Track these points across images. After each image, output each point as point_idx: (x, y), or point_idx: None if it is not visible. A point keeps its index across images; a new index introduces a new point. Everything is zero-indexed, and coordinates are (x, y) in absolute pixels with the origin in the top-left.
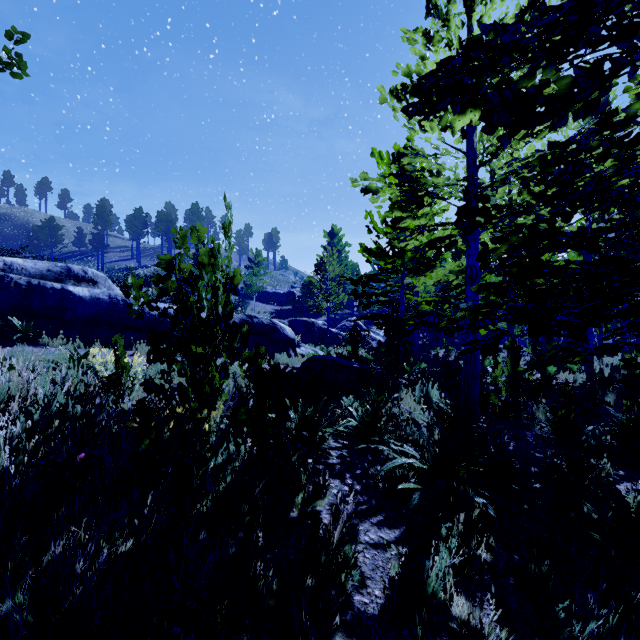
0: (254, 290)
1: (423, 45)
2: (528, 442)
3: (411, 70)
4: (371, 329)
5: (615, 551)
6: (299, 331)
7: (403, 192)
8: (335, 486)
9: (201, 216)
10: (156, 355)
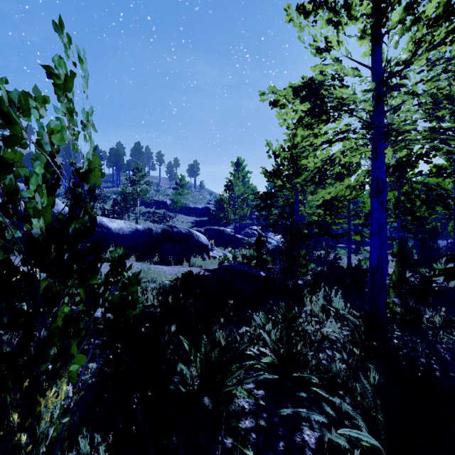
0: (179, 205)
1: None
2: (447, 361)
3: None
4: (267, 235)
5: None
6: (212, 237)
7: (313, 102)
8: None
9: (142, 152)
10: None
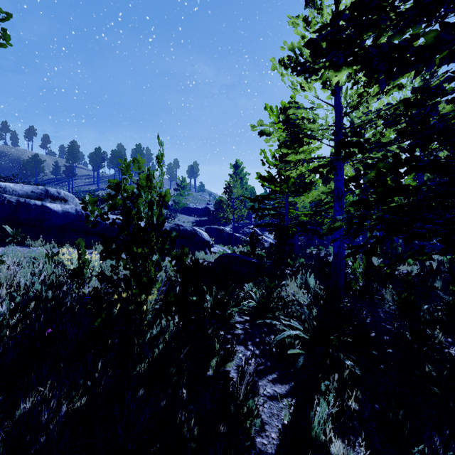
0: (180, 206)
1: (303, 27)
2: (380, 317)
3: (294, 46)
4: (264, 234)
5: (451, 401)
6: (213, 235)
7: (289, 134)
8: (240, 352)
9: (143, 153)
10: (106, 254)
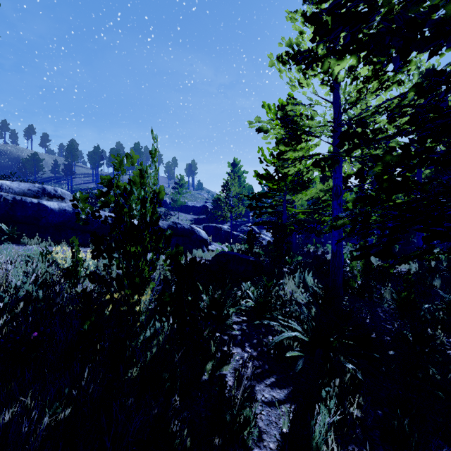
0: (178, 204)
1: (301, 23)
2: (380, 316)
3: (292, 42)
4: (262, 232)
5: None
6: (210, 233)
7: (287, 131)
8: (237, 355)
9: (141, 152)
10: (97, 253)
